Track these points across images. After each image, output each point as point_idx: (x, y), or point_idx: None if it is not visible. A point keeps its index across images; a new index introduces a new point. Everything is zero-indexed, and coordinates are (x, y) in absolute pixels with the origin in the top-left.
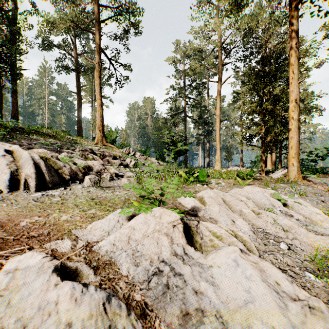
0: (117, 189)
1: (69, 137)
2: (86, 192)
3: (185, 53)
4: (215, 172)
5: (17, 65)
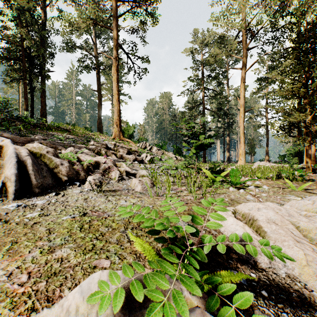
0: (124, 195)
1: (88, 132)
2: (82, 199)
3: (203, 42)
4: (245, 170)
5: (44, 67)
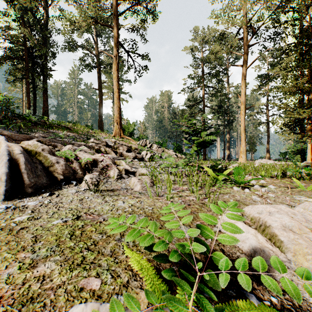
0: (122, 195)
1: (88, 130)
2: (77, 200)
3: (204, 39)
4: (248, 168)
5: (46, 66)
